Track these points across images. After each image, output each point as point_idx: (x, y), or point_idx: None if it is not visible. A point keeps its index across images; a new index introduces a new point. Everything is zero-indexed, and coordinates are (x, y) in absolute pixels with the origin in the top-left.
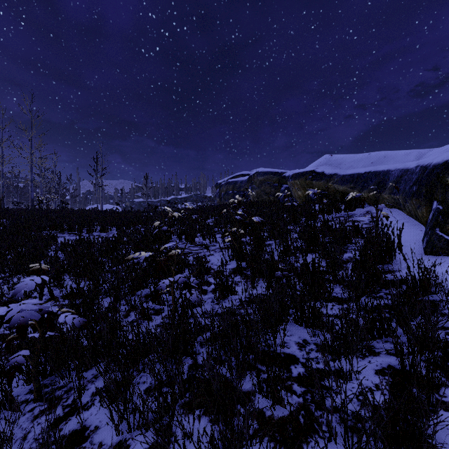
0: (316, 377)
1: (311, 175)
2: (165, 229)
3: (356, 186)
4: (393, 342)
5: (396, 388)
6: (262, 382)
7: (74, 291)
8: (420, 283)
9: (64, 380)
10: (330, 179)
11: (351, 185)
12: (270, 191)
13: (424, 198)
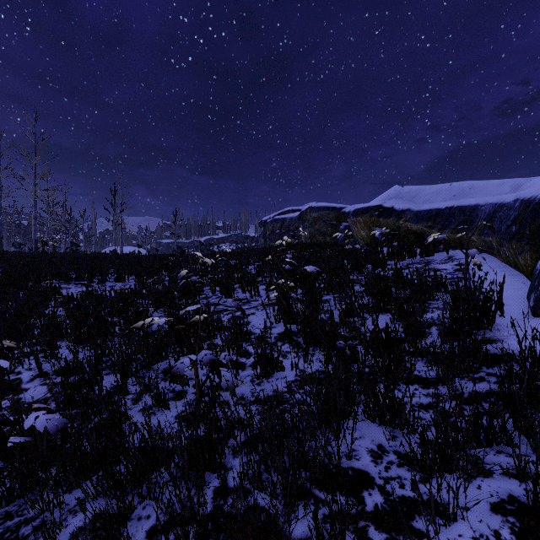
0: (411, 538)
1: (378, 211)
2: (194, 280)
3: (435, 225)
4: (513, 459)
5: (527, 539)
6: (323, 528)
7: (69, 365)
8: (539, 363)
9: (35, 509)
10: (401, 216)
11: (428, 224)
12: (326, 230)
13: (528, 241)
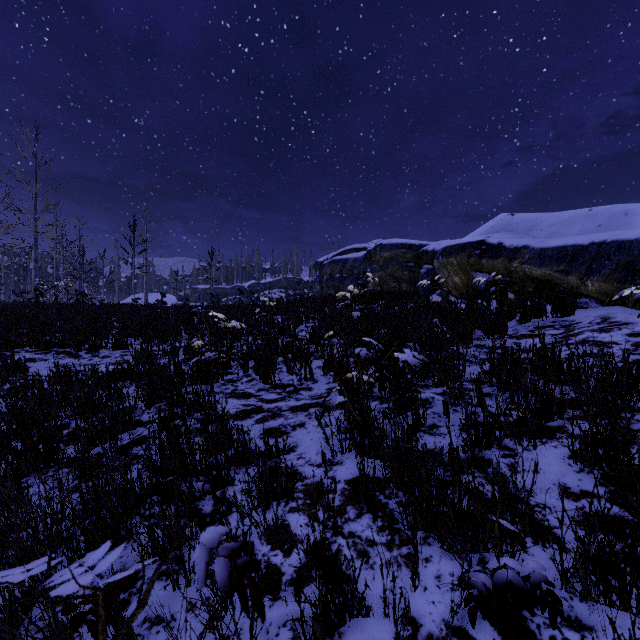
0: None
1: (479, 249)
2: (210, 359)
3: (573, 270)
4: None
5: None
6: None
7: None
8: None
9: None
10: (514, 255)
11: (560, 267)
12: (401, 274)
13: None
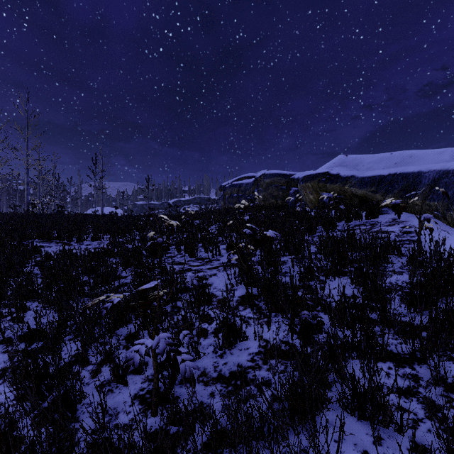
0: None
1: (325, 177)
2: (160, 241)
3: (379, 190)
4: None
5: None
6: None
7: (32, 331)
8: None
9: None
10: (346, 181)
11: (371, 189)
12: (278, 194)
13: None
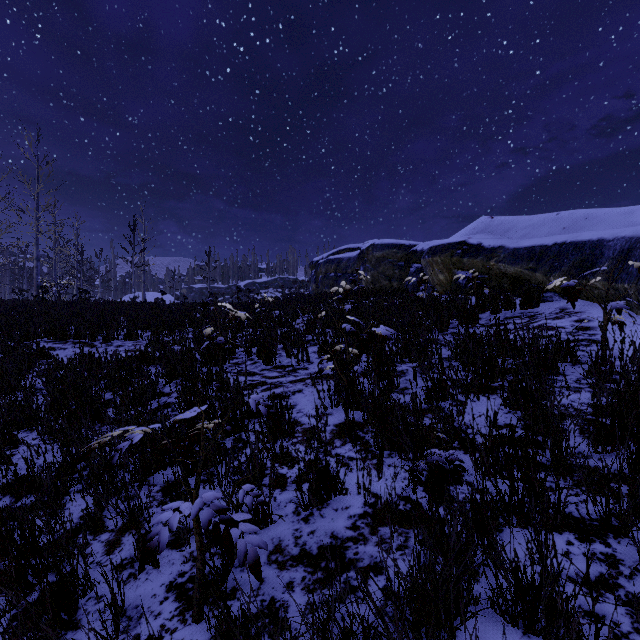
0: None
1: (461, 249)
2: (220, 342)
3: (539, 267)
4: None
5: None
6: None
7: (21, 479)
8: None
9: None
10: (491, 255)
11: (529, 265)
12: (393, 273)
13: None
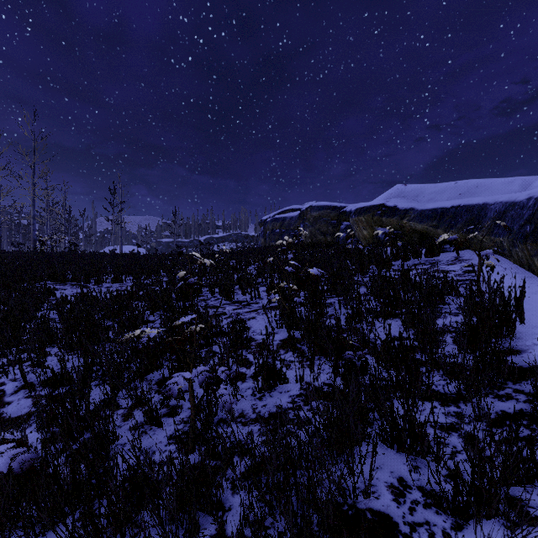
0: None
1: (381, 210)
2: (192, 282)
3: (440, 225)
4: None
5: None
6: None
7: (56, 376)
8: None
9: None
10: (404, 215)
11: (433, 223)
12: (327, 229)
13: None
